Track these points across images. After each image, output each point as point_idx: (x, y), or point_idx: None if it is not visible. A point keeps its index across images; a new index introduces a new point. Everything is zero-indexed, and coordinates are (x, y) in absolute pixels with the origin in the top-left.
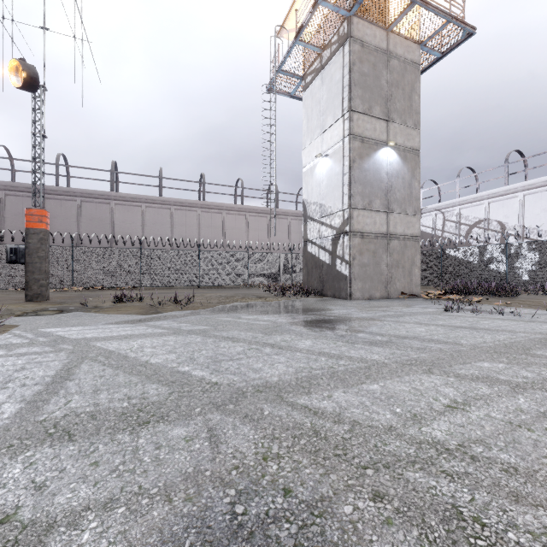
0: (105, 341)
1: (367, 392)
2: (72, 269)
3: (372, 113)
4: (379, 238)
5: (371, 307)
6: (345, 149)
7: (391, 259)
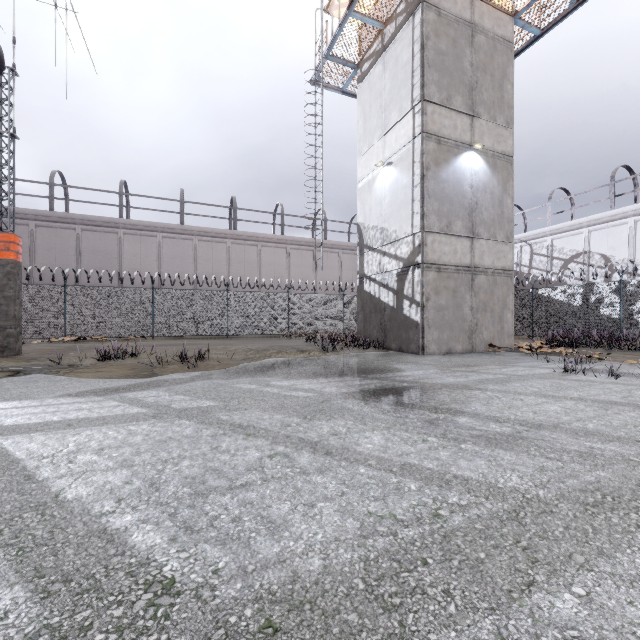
0: (26, 434)
1: (564, 637)
2: (64, 314)
3: (451, 104)
4: (461, 273)
5: (455, 366)
6: (416, 153)
7: (477, 300)
